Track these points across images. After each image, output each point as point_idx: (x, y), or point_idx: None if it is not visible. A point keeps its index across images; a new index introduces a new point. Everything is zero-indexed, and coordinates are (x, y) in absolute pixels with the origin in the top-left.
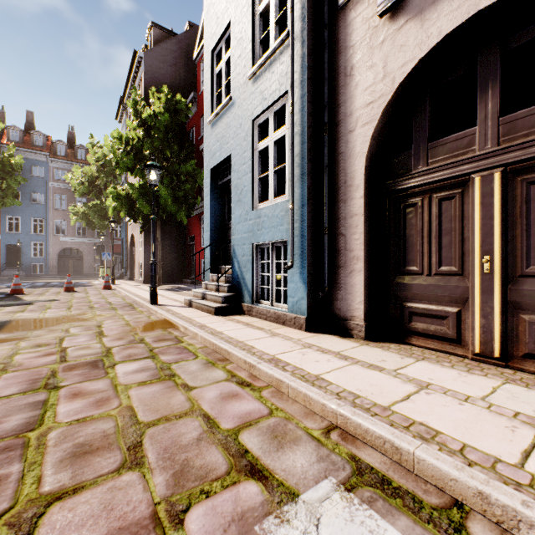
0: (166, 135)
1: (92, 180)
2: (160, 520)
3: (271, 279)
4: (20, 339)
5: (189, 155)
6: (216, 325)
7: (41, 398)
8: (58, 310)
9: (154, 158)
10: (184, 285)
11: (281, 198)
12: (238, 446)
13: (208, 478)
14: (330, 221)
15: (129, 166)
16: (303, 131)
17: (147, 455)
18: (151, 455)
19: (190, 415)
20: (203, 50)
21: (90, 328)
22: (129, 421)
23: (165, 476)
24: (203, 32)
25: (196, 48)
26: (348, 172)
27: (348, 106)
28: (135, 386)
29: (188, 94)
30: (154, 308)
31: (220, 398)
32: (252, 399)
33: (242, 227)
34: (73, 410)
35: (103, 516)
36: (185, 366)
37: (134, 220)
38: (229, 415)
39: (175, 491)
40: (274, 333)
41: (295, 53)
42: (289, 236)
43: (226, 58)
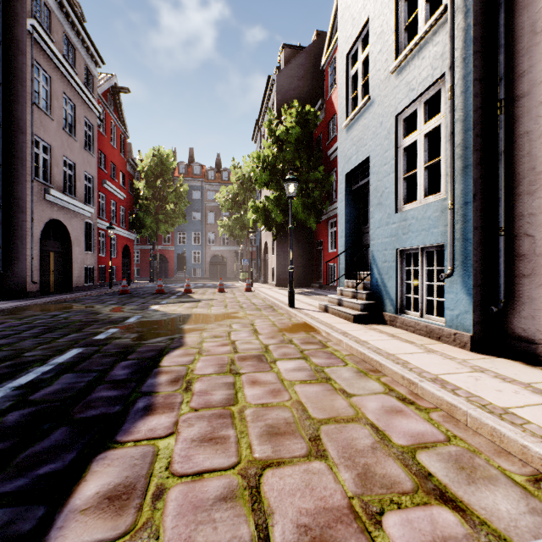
0: (296, 147)
1: (234, 197)
2: (358, 514)
3: (420, 288)
4: (202, 330)
5: (317, 162)
6: (359, 333)
7: (230, 380)
8: (218, 308)
9: (291, 172)
10: (312, 289)
11: (434, 197)
12: (418, 466)
13: (394, 489)
14: (507, 219)
15: (265, 181)
16: (466, 116)
17: (328, 449)
18: (331, 450)
19: (356, 421)
20: (331, 55)
21: (246, 326)
22: (303, 415)
23: (350, 474)
24: (331, 36)
25: (324, 55)
26: (538, 155)
27: (538, 71)
28: (298, 383)
29: (316, 102)
30: (293, 311)
31: (383, 410)
32: (421, 420)
33: (383, 232)
34: (256, 395)
35: (307, 492)
36: (338, 372)
37: (268, 229)
38: (398, 430)
39: (364, 492)
40: (428, 348)
41: (455, 28)
42: (446, 240)
43: (362, 58)
